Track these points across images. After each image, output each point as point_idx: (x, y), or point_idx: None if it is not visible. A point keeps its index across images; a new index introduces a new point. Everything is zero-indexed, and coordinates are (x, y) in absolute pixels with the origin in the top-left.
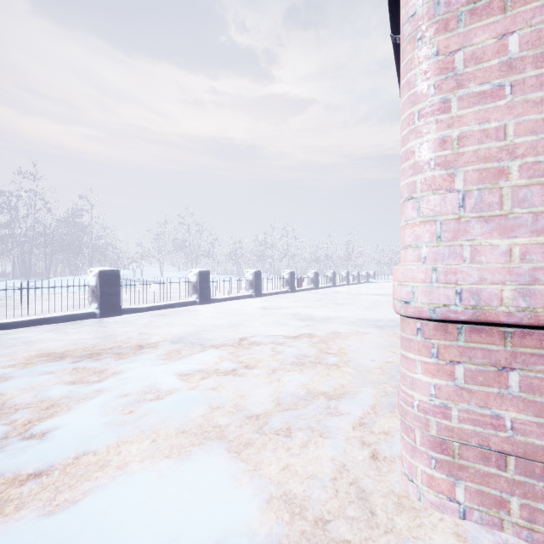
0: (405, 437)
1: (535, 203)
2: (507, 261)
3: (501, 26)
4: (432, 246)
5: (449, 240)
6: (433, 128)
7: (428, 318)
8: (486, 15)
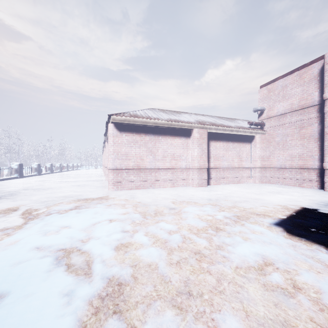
0: (109, 184)
1: (121, 157)
2: (119, 163)
3: (118, 139)
4: (112, 161)
5: (114, 160)
6: (112, 148)
7: (112, 169)
8: (117, 137)
